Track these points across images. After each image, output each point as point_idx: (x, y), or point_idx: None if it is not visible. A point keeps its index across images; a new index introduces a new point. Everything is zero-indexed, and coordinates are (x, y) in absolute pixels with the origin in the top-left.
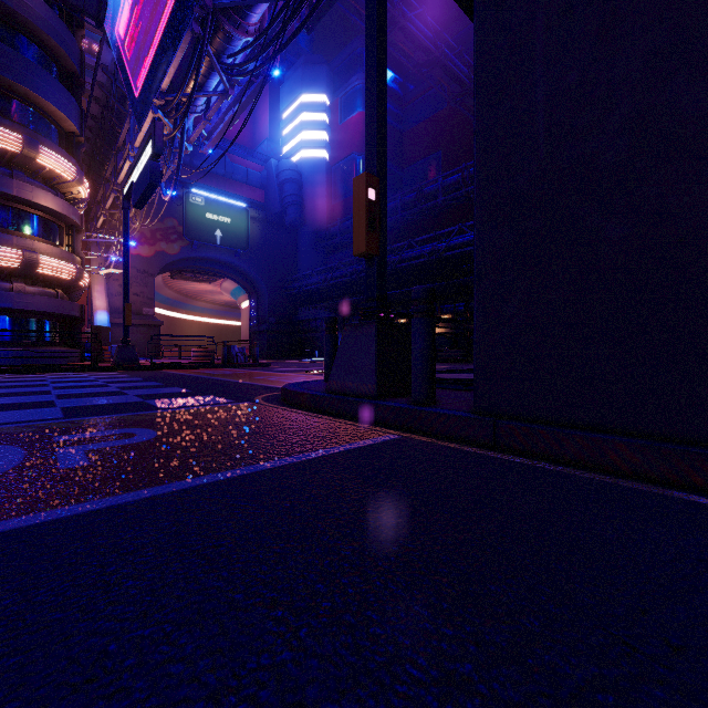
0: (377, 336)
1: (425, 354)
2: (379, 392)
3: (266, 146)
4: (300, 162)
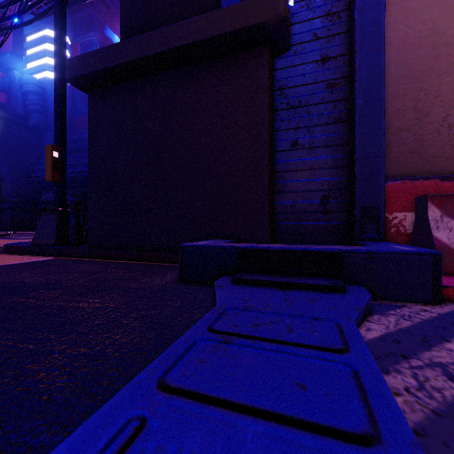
0: (57, 219)
1: (74, 227)
2: (57, 243)
3: (8, 57)
4: (44, 79)
